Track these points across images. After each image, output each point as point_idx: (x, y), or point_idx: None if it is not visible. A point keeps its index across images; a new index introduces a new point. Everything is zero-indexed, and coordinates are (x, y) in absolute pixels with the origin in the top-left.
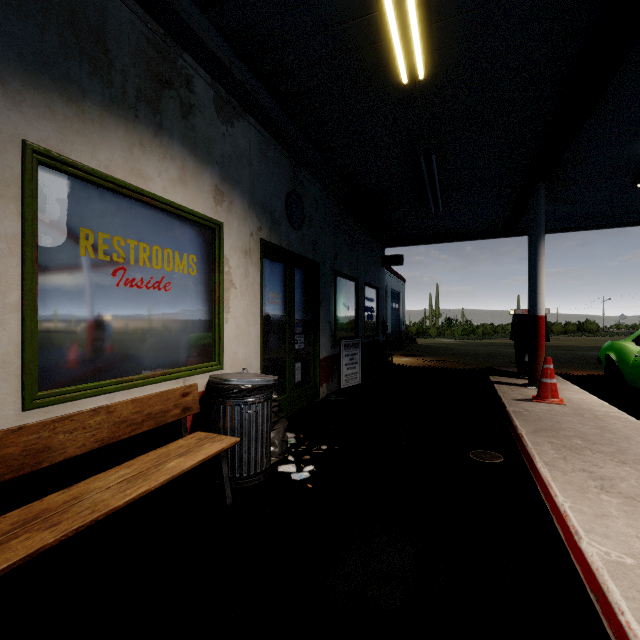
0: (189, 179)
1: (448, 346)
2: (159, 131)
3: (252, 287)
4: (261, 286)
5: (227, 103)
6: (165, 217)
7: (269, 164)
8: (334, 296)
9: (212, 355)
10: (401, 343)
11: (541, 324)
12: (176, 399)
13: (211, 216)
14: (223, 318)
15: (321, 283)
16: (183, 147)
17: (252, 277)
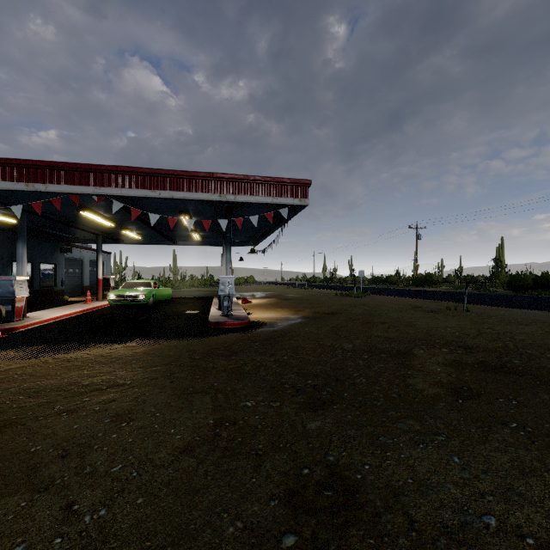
0: None
1: None
2: None
3: None
4: None
5: None
6: None
7: None
8: (11, 271)
9: None
10: None
11: (99, 281)
12: None
13: None
14: None
15: (1, 267)
16: None
17: None
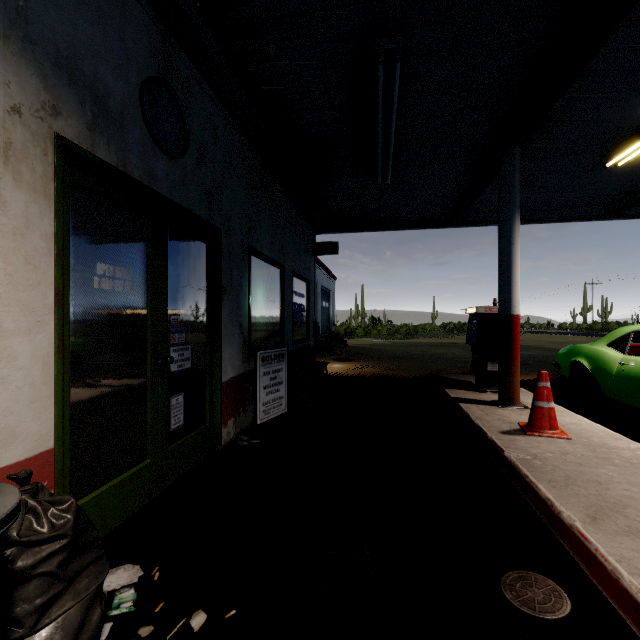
0: None
1: (379, 347)
2: None
3: (19, 240)
4: (57, 243)
5: None
6: None
7: None
8: (248, 285)
9: None
10: (331, 345)
11: (516, 325)
12: None
13: None
14: None
15: (224, 262)
16: None
17: (19, 216)
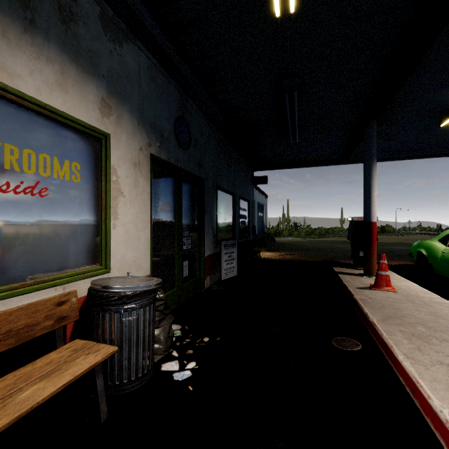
0: (70, 86)
1: (297, 243)
2: (30, 28)
3: (141, 196)
4: (150, 195)
5: (115, 23)
6: (40, 120)
7: (158, 89)
8: (216, 206)
9: (99, 259)
10: (264, 241)
11: (374, 228)
12: (48, 310)
13: (97, 126)
14: (110, 224)
15: (205, 195)
16: (62, 52)
17: (141, 187)
